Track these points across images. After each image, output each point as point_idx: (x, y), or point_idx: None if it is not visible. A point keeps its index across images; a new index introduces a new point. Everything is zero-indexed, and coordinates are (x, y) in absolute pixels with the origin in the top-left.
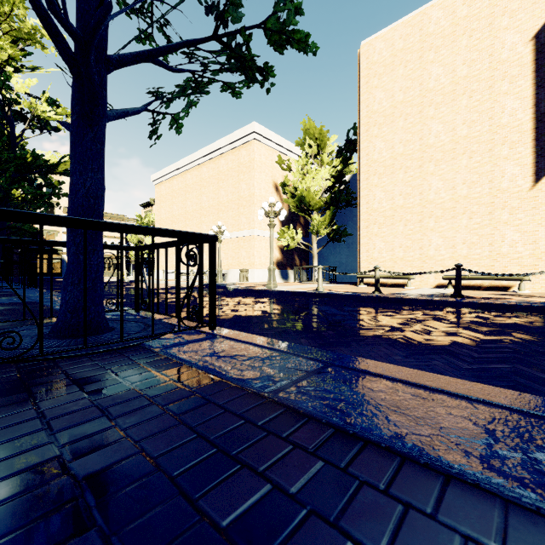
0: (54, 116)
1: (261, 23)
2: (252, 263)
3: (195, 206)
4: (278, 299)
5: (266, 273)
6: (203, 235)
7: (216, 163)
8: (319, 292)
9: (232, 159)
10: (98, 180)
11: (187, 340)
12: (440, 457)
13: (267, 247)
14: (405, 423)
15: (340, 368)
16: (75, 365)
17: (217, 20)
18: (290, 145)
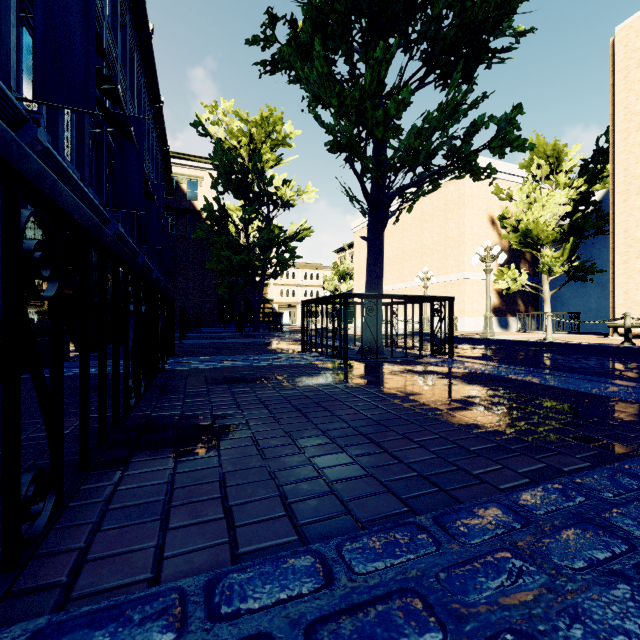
0: (291, 195)
1: (486, 146)
2: (462, 310)
3: (396, 251)
4: (496, 346)
5: (479, 321)
6: (446, 297)
7: (419, 204)
8: (546, 341)
9: (438, 197)
10: (381, 268)
11: (439, 360)
12: (572, 388)
13: (481, 291)
14: (564, 384)
15: (540, 373)
16: (391, 364)
17: (454, 155)
18: (511, 167)
